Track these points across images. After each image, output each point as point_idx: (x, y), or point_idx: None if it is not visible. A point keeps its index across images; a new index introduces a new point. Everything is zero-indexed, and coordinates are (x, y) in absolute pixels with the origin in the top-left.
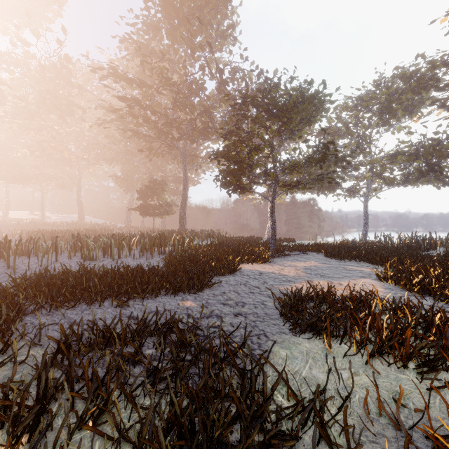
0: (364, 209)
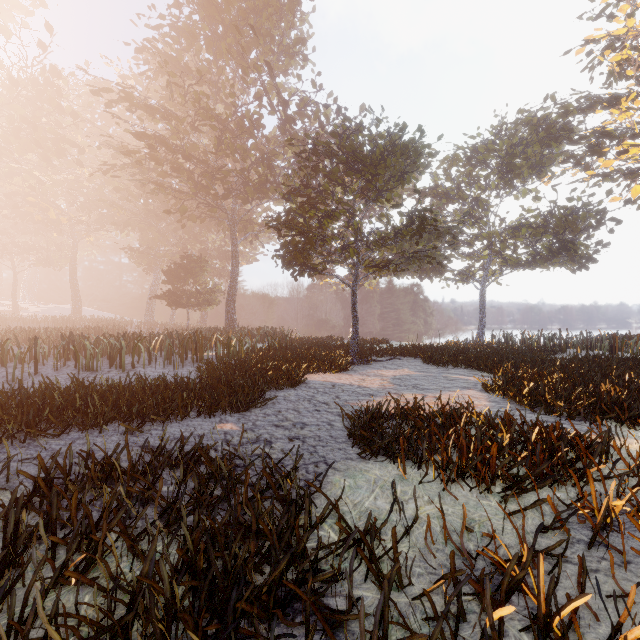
0: (480, 299)
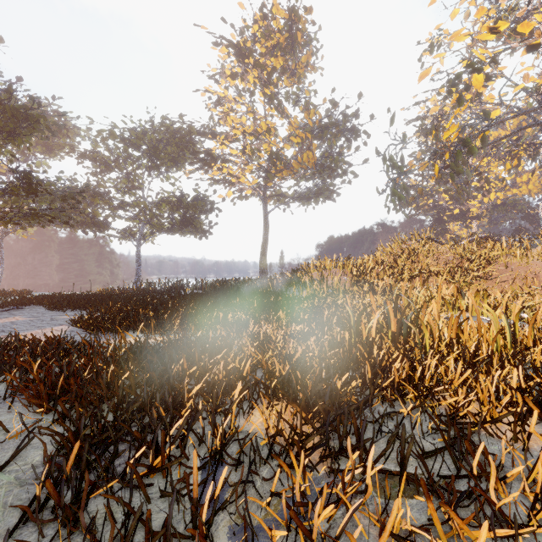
0: (137, 254)
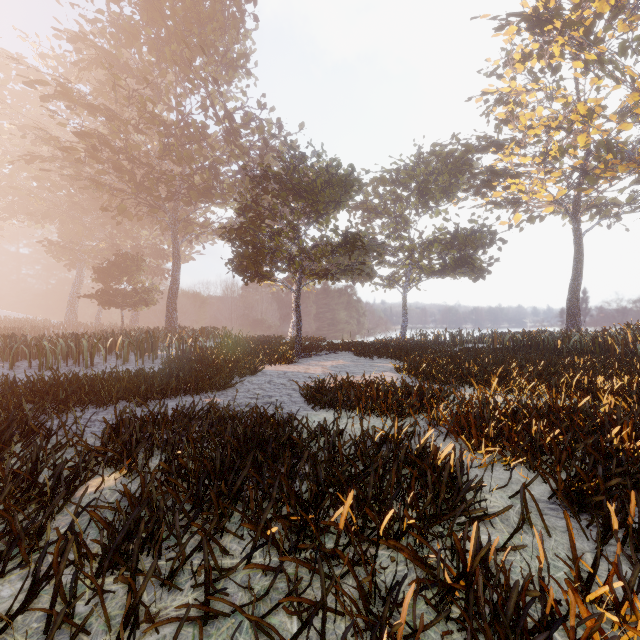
0: (403, 302)
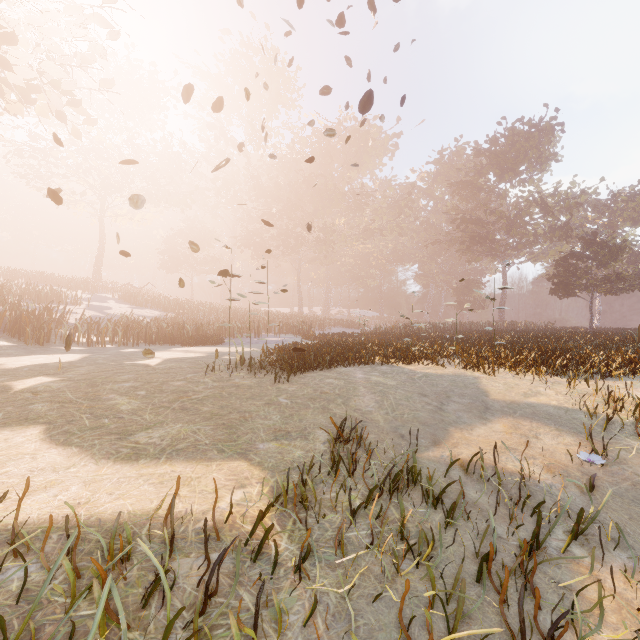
0: None
